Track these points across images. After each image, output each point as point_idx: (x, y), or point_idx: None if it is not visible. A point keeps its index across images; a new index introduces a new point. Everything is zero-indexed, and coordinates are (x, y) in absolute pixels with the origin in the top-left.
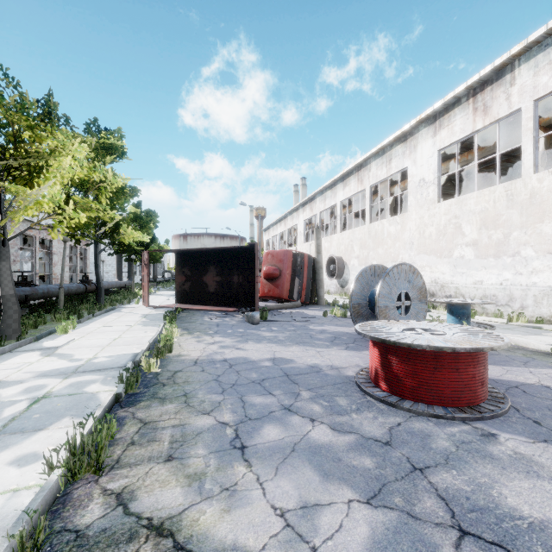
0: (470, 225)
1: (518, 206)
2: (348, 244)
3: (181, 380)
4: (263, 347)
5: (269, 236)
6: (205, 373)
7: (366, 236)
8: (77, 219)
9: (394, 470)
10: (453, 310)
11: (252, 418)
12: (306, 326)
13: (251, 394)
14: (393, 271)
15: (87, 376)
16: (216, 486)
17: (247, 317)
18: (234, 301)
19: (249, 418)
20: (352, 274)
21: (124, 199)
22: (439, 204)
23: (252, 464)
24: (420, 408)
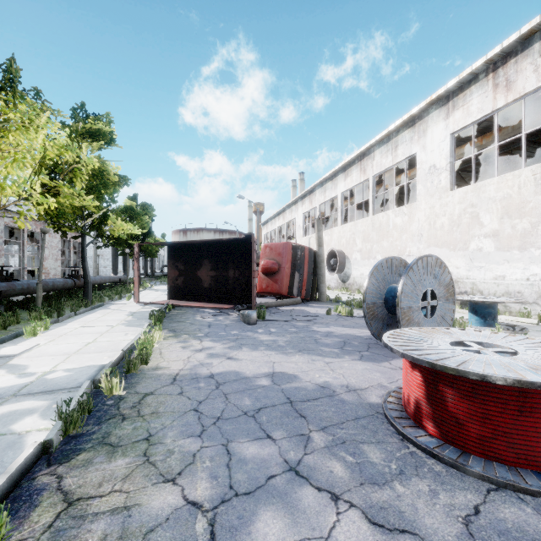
0: (489, 214)
1: None
2: (349, 237)
3: (149, 410)
4: (260, 355)
5: (267, 230)
6: (183, 398)
7: (370, 229)
8: (46, 205)
9: None
10: (477, 310)
11: (239, 493)
12: (309, 327)
13: (241, 438)
14: (418, 264)
15: (28, 402)
16: None
17: (243, 317)
18: (229, 297)
19: (235, 493)
20: (354, 269)
21: (113, 189)
22: (452, 192)
23: None
24: (500, 474)
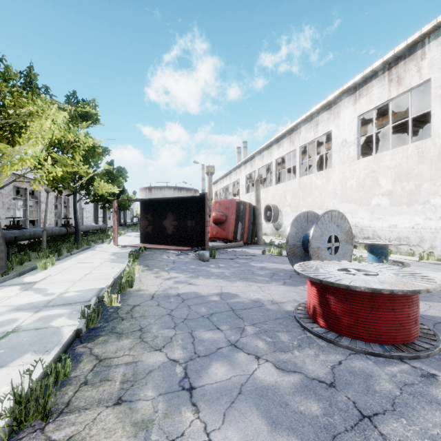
0: (386, 178)
1: (428, 162)
2: (281, 194)
3: (138, 315)
4: (212, 282)
5: (217, 188)
6: (160, 308)
7: (297, 188)
8: (54, 173)
9: (342, 418)
10: (373, 250)
11: (200, 355)
12: (248, 263)
13: (200, 329)
14: (324, 217)
15: (56, 310)
16: (162, 436)
17: (199, 256)
18: (188, 241)
19: (198, 355)
20: (285, 219)
21: (98, 158)
22: (359, 161)
23: (199, 409)
24: (358, 345)
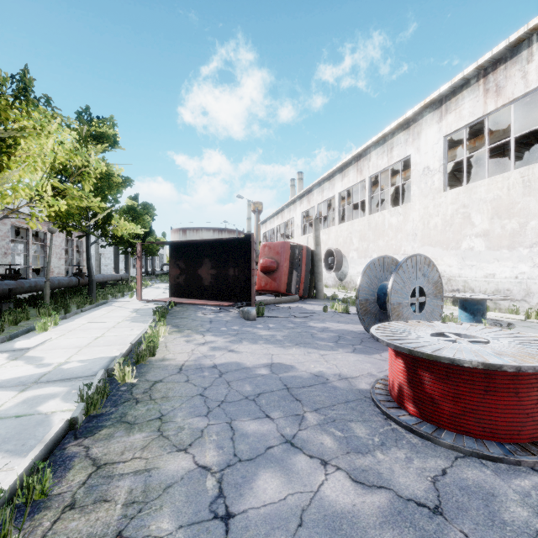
0: (480, 214)
1: (537, 193)
2: (346, 236)
3: (159, 395)
4: (259, 348)
5: (266, 229)
6: (189, 385)
7: (366, 228)
8: (56, 207)
9: None
10: (466, 306)
11: (242, 459)
12: (306, 323)
13: (243, 417)
14: (407, 263)
15: (49, 388)
16: None
17: (243, 313)
18: (229, 295)
19: (239, 459)
20: (351, 267)
21: (117, 190)
22: (445, 193)
23: None
24: (467, 444)
